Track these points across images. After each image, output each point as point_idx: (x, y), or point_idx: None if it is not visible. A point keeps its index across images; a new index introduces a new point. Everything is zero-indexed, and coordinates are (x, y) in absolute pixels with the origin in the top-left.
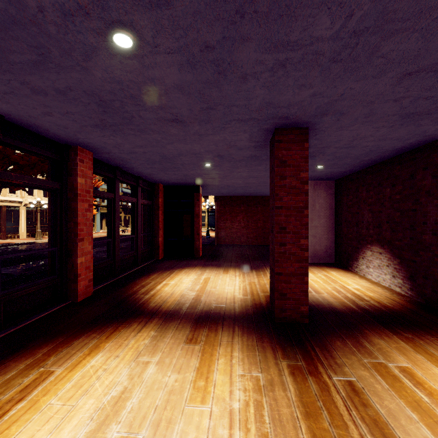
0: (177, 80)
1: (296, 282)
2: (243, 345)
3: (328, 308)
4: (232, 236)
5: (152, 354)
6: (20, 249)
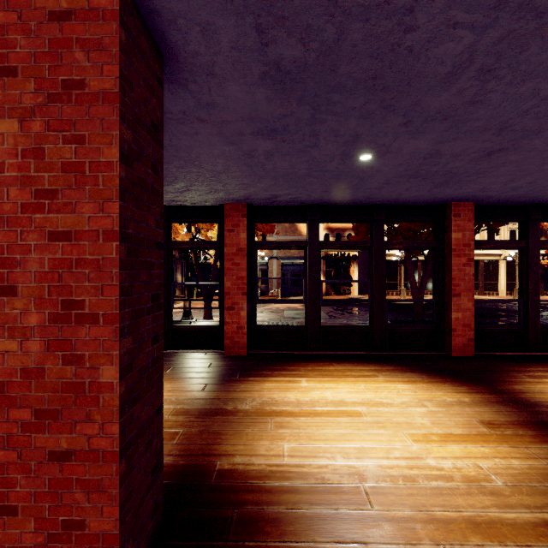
0: (427, 142)
1: None
2: (546, 469)
3: None
4: None
5: (437, 405)
6: (485, 306)
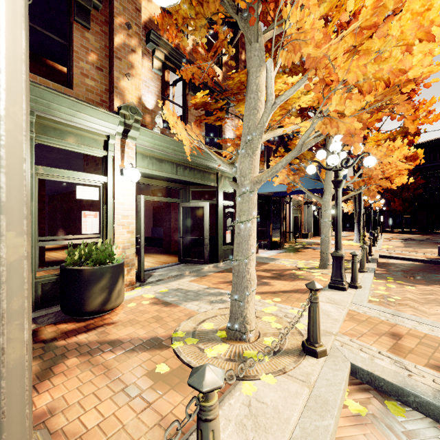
0: None
1: None
2: None
3: None
4: None
5: None
6: None
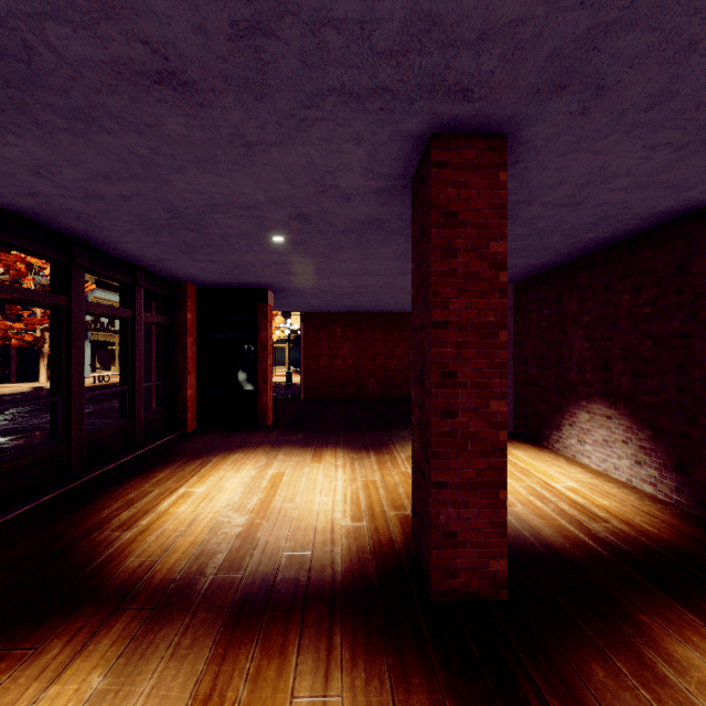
0: None
1: (480, 505)
2: None
3: (538, 548)
4: (331, 383)
5: None
6: None
